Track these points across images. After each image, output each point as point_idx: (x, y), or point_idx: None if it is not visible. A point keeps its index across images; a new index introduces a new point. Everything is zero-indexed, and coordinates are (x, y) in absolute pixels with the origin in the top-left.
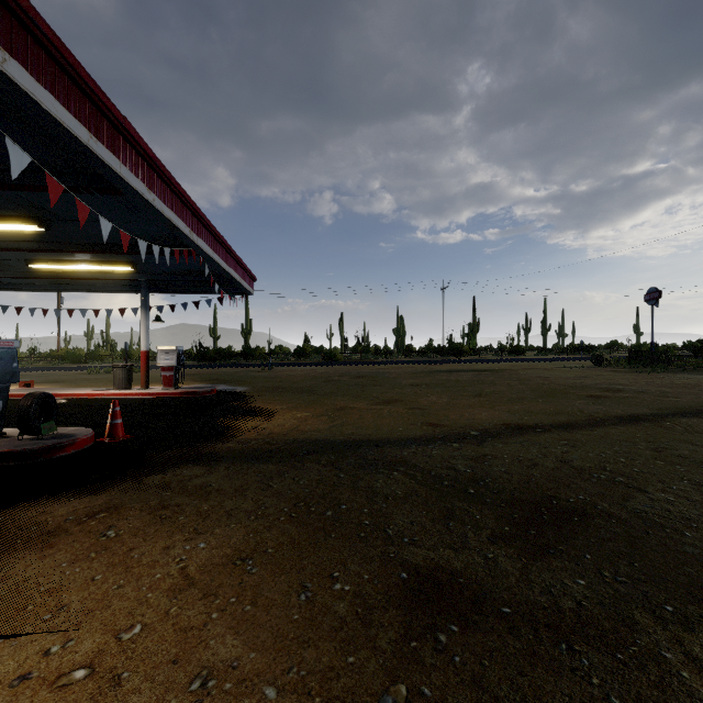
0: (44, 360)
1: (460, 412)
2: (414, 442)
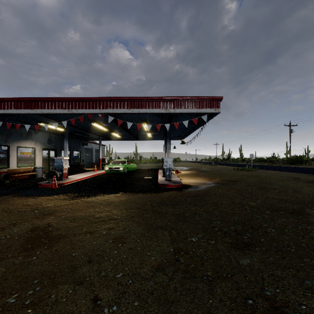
0: (279, 162)
1: None
2: None
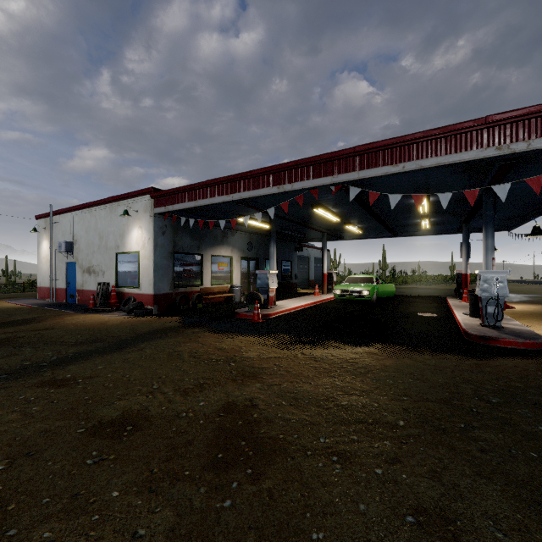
0: None
1: None
2: (73, 358)
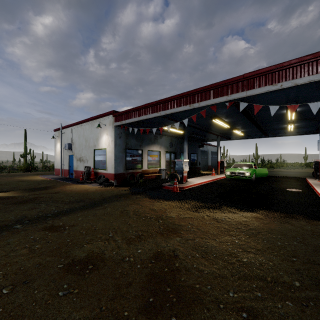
0: None
1: (0, 267)
2: (66, 212)
